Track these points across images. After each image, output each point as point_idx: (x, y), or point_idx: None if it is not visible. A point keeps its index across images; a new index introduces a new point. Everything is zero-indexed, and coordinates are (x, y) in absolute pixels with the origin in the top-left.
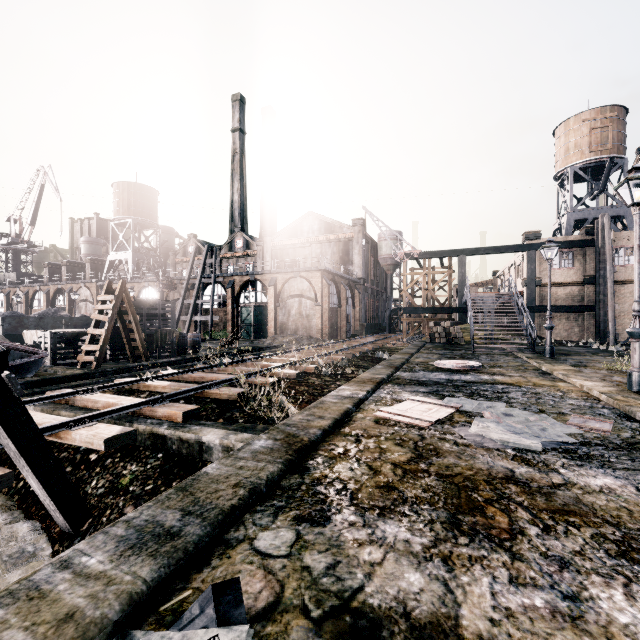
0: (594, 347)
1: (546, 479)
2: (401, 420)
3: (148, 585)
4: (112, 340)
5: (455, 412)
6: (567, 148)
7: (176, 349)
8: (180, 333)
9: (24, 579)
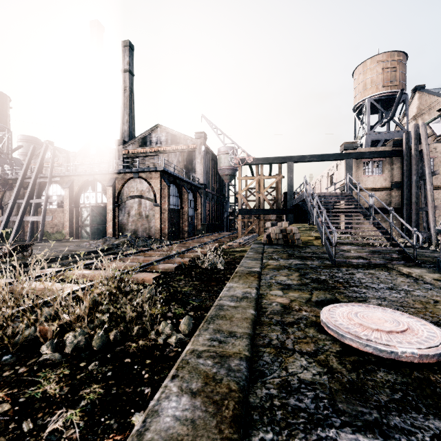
0: (431, 248)
1: None
2: None
3: None
4: None
5: None
6: (365, 84)
7: None
8: None
9: None
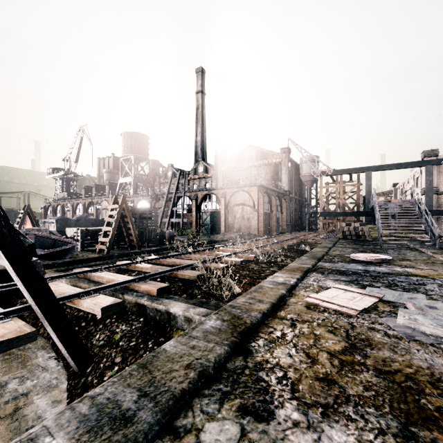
0: None
1: None
2: (329, 307)
3: None
4: (118, 235)
5: (378, 301)
6: None
7: (158, 241)
8: (161, 230)
9: None
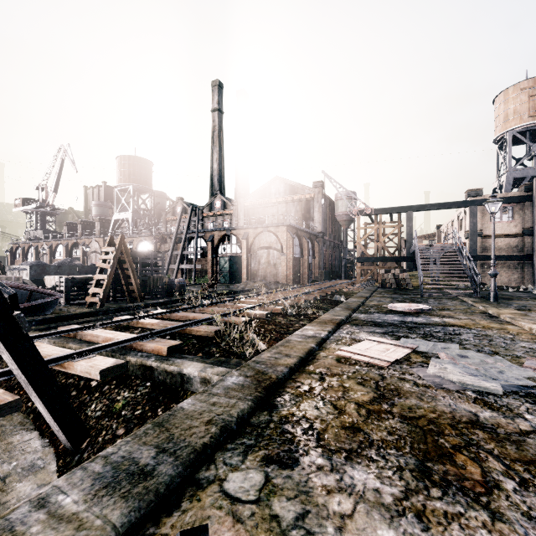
0: (534, 292)
1: (513, 425)
2: (361, 359)
3: (117, 531)
4: (114, 284)
5: (411, 352)
6: (506, 114)
7: (165, 292)
8: (169, 279)
9: (1, 517)
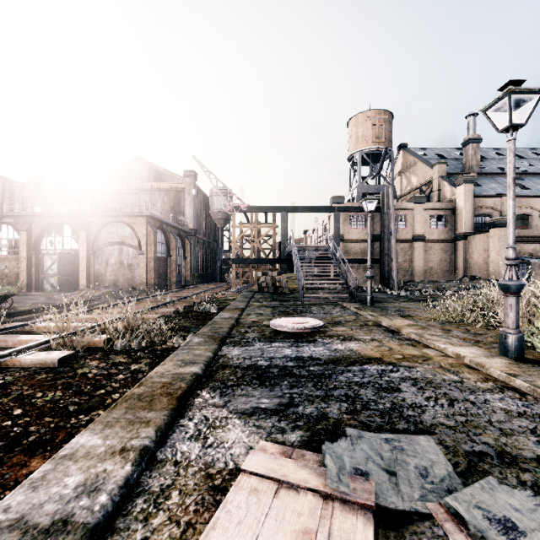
0: (388, 292)
1: None
2: None
3: None
4: None
5: (375, 535)
6: (357, 136)
7: None
8: None
9: None
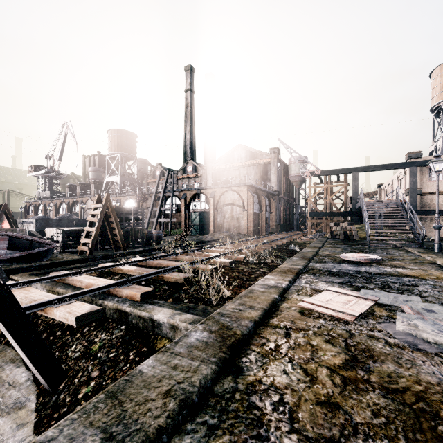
0: None
1: None
2: (325, 312)
3: None
4: (102, 235)
5: (374, 305)
6: (442, 86)
7: (145, 242)
8: (148, 230)
9: None
